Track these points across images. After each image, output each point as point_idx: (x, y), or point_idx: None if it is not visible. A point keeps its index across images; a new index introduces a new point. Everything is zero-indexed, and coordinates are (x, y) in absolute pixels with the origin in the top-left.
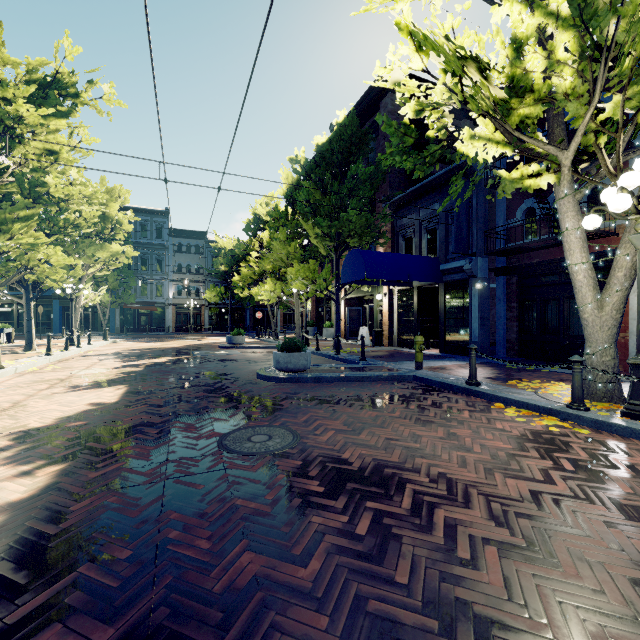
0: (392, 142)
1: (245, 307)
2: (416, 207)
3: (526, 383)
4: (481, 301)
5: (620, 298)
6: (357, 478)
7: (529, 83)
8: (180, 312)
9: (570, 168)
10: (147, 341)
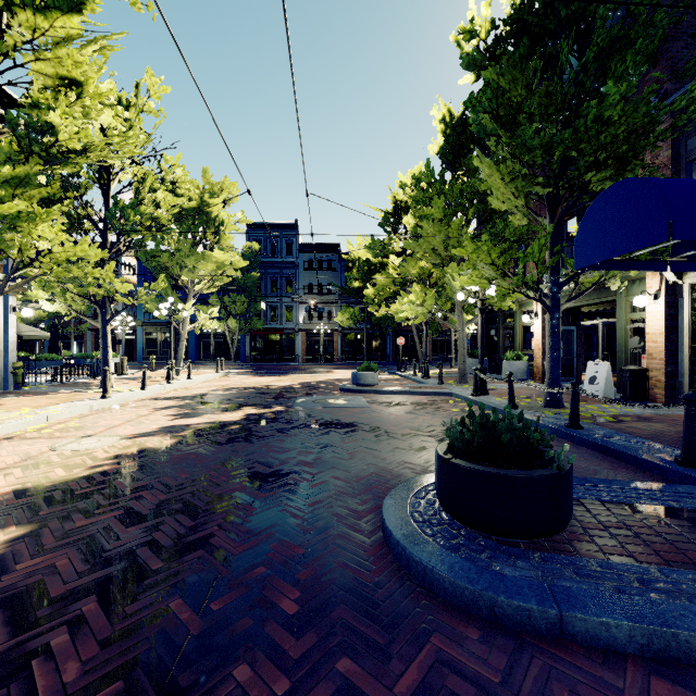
0: None
1: (384, 332)
2: None
3: None
4: None
5: None
6: None
7: None
8: (311, 339)
9: None
10: (262, 374)
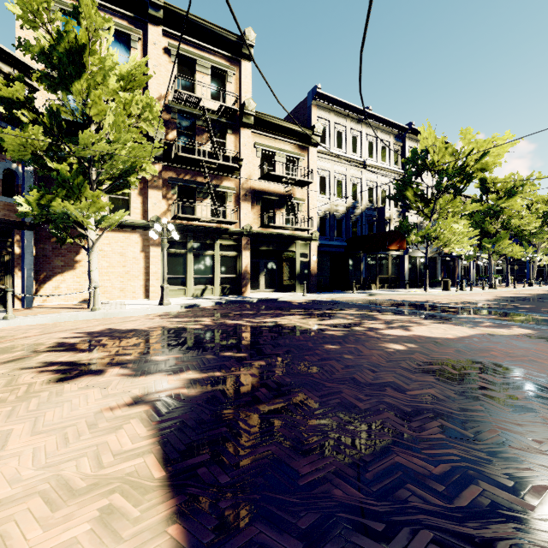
0: None
1: None
2: None
3: None
4: None
5: None
6: None
7: None
8: None
9: None
10: None
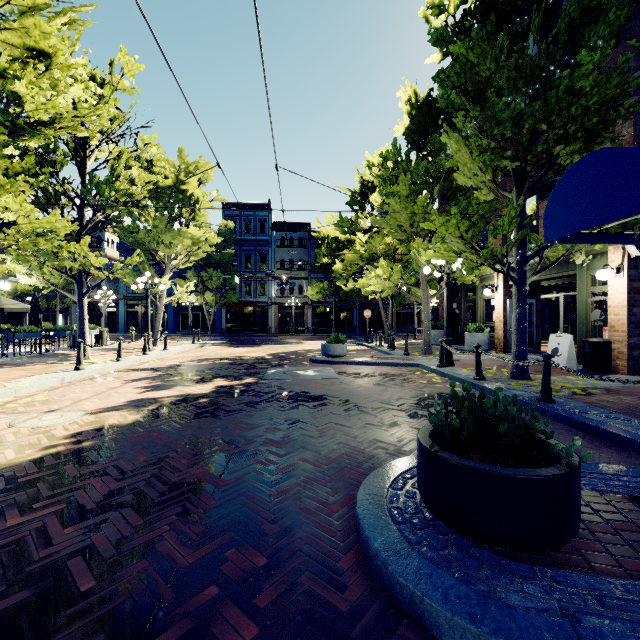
0: None
1: (351, 305)
2: None
3: None
4: None
5: None
6: None
7: None
8: (283, 312)
9: None
10: (236, 345)
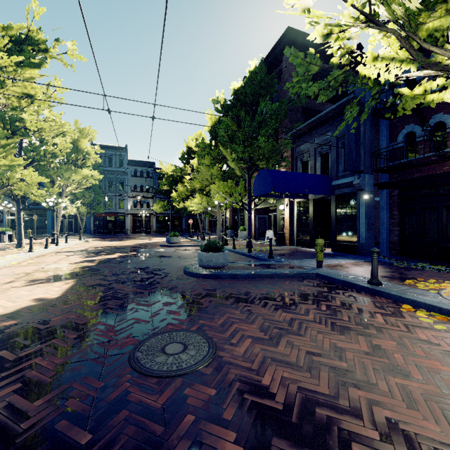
0: (298, 71)
1: (181, 216)
2: (311, 136)
3: (424, 283)
4: (368, 210)
5: None
6: (284, 426)
7: None
8: (136, 219)
9: None
10: (110, 240)
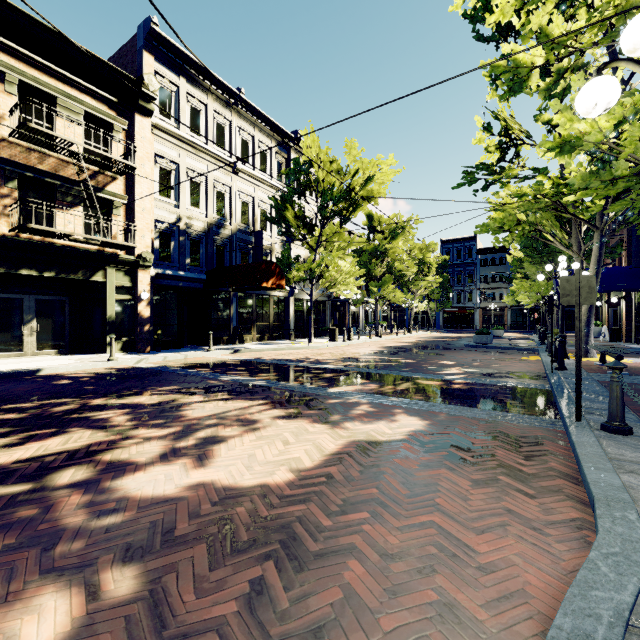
0: None
1: None
2: None
3: None
4: None
5: (584, 309)
6: (436, 354)
7: (540, 220)
8: (486, 314)
9: (567, 250)
10: (450, 333)
